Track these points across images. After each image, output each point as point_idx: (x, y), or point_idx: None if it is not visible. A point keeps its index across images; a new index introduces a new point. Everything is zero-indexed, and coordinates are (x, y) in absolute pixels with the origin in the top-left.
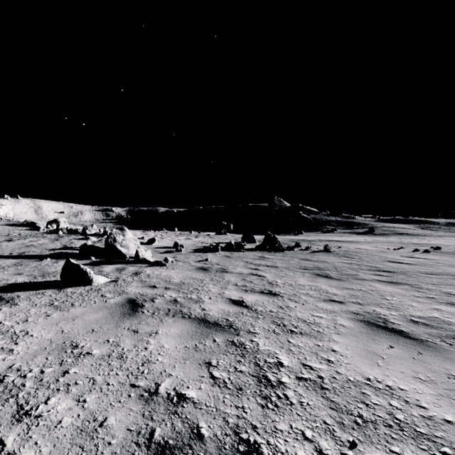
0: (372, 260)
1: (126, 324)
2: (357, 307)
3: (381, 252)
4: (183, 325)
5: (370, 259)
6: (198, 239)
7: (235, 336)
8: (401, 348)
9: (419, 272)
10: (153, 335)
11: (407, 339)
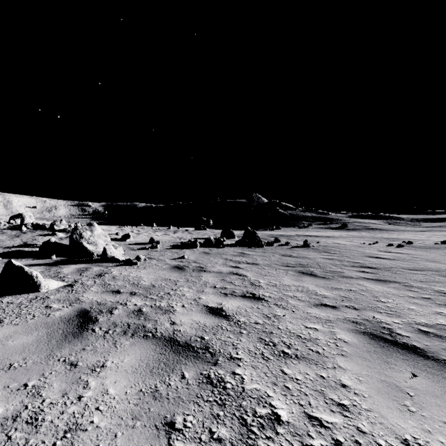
0: (353, 255)
1: (63, 352)
2: (354, 313)
3: (358, 247)
4: (143, 350)
5: (350, 254)
6: (177, 234)
7: (212, 366)
8: (425, 375)
9: (402, 268)
10: (98, 370)
11: (426, 360)
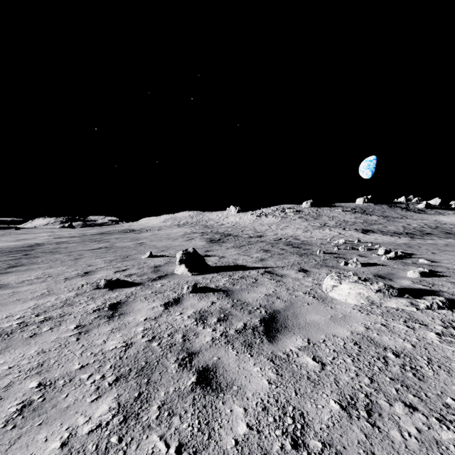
0: None
1: None
2: None
3: None
4: None
5: None
6: None
7: None
8: None
9: None
10: None
11: None
